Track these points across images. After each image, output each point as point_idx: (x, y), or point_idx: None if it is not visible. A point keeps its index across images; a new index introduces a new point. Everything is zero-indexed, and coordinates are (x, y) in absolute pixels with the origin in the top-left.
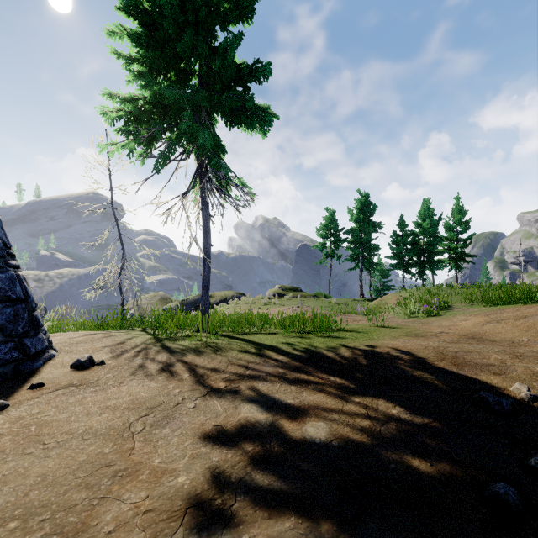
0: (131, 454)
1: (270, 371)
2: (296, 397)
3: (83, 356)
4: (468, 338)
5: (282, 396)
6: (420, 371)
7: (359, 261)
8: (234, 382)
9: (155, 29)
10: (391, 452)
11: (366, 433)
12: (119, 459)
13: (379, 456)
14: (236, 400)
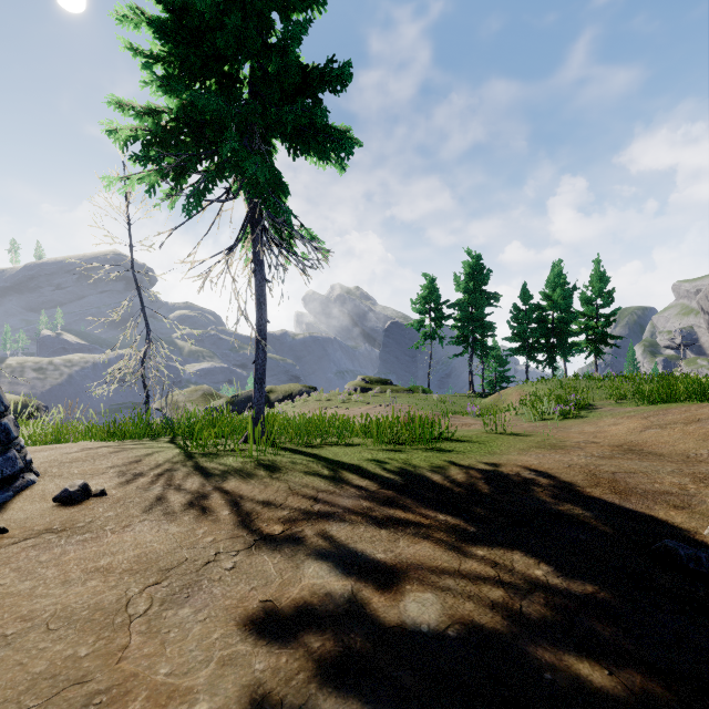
0: (122, 658)
1: (349, 504)
2: (388, 548)
3: (73, 484)
4: (624, 450)
5: (368, 547)
6: (568, 504)
7: (468, 345)
8: (295, 524)
9: (187, 14)
10: (542, 649)
11: (500, 612)
12: (101, 669)
13: (524, 656)
14: (298, 555)
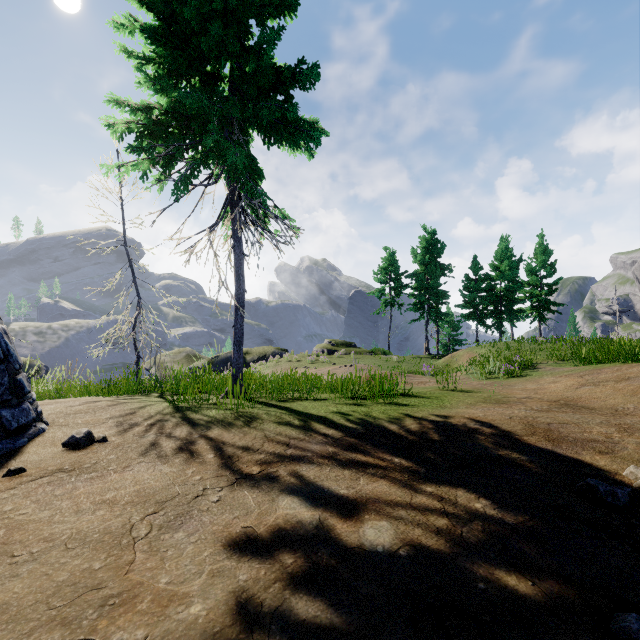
0: (129, 571)
1: (317, 450)
2: (350, 485)
3: (79, 432)
4: (561, 405)
5: (333, 484)
6: (507, 450)
7: (424, 311)
8: (271, 466)
9: (175, 21)
10: (478, 565)
11: (444, 537)
12: (112, 578)
13: (463, 570)
14: (273, 490)
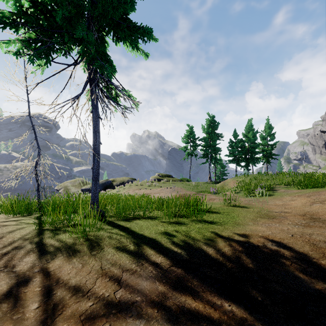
0: None
1: (147, 289)
2: None
3: None
4: (310, 219)
5: None
6: (320, 281)
7: (208, 158)
8: (93, 325)
9: None
10: None
11: None
12: None
13: None
14: None
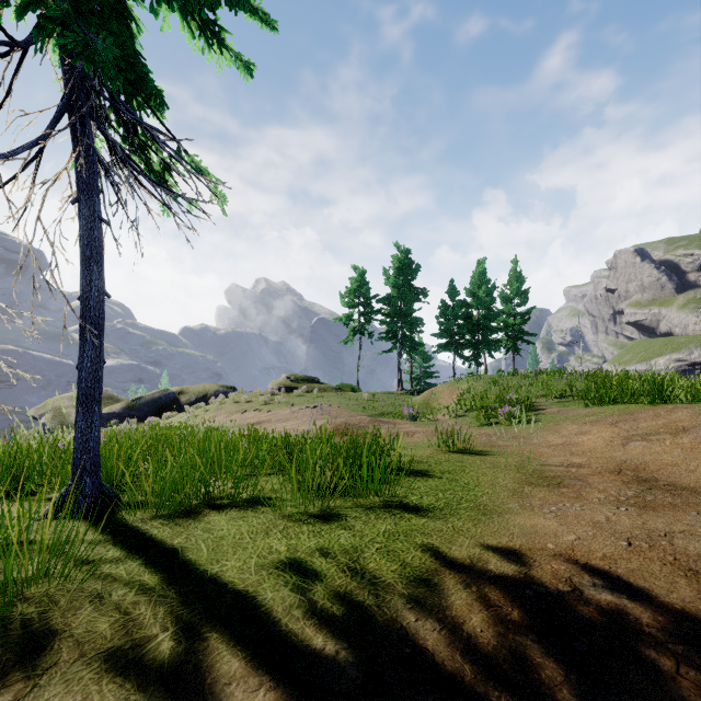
0: None
1: None
2: None
3: None
4: (639, 482)
5: None
6: None
7: (397, 341)
8: None
9: None
10: None
11: None
12: None
13: None
14: None
